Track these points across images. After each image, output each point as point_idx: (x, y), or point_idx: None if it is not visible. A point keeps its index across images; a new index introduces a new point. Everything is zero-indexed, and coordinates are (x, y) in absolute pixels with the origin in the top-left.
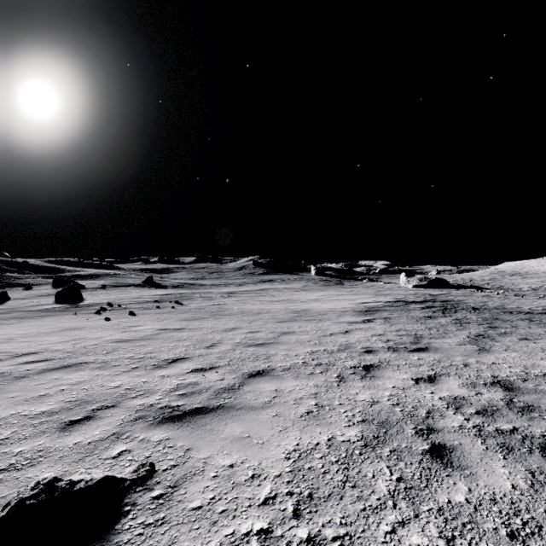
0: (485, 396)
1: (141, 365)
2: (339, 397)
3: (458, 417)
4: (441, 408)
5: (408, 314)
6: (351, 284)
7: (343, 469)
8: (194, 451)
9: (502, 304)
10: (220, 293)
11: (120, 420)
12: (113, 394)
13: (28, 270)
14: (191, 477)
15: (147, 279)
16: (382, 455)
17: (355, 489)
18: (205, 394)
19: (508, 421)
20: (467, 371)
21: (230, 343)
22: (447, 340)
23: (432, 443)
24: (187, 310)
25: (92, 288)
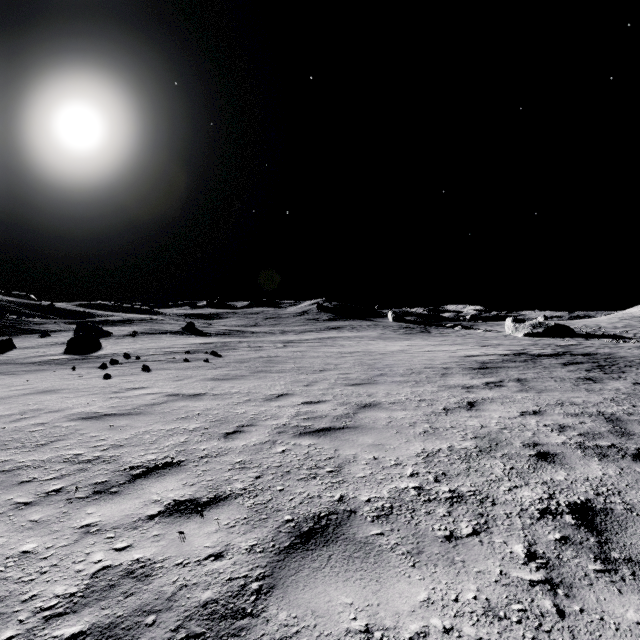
0: None
1: (71, 484)
2: None
3: None
4: None
5: (549, 373)
6: (441, 332)
7: None
8: None
9: None
10: (273, 342)
11: None
12: None
13: (53, 314)
14: None
15: (187, 325)
16: None
17: None
18: None
19: None
20: None
21: (270, 426)
22: None
23: None
24: (223, 365)
25: (119, 336)
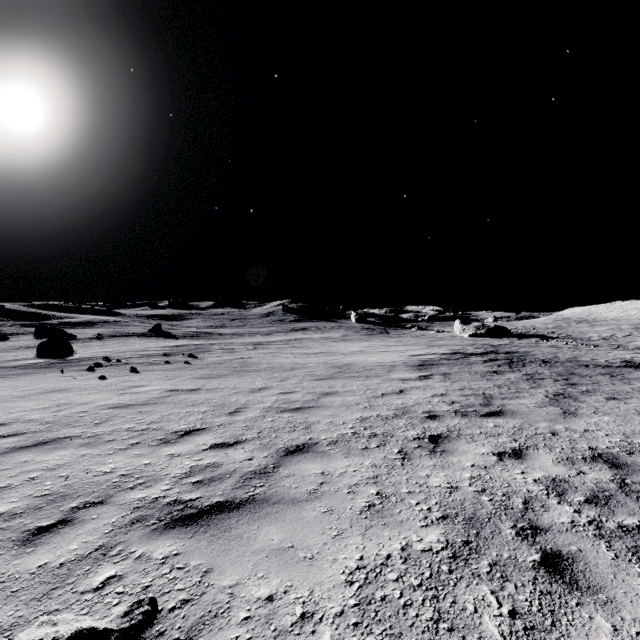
0: (589, 476)
1: (143, 440)
2: (406, 481)
3: (565, 508)
4: (540, 495)
5: (469, 368)
6: (398, 333)
7: (431, 599)
8: (216, 574)
9: (575, 355)
10: (244, 345)
11: (110, 524)
12: (103, 484)
13: (4, 316)
14: (211, 621)
15: (154, 327)
16: (480, 572)
17: (454, 633)
18: (228, 481)
19: (630, 512)
20: (557, 442)
21: (259, 408)
22: (523, 401)
23: (542, 550)
24: (203, 366)
25: (85, 339)
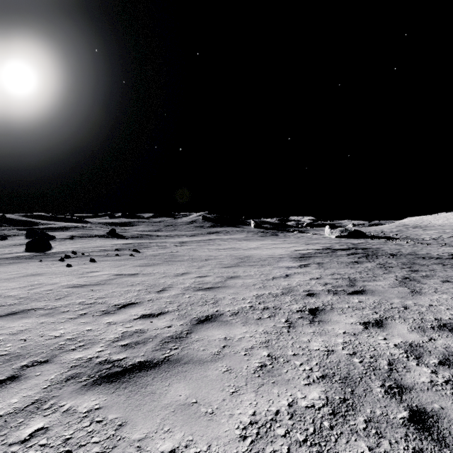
0: (439, 342)
1: (89, 311)
2: (291, 345)
3: (424, 369)
4: (401, 357)
5: (337, 259)
6: (285, 235)
7: None
8: (128, 428)
9: (414, 250)
10: (173, 243)
11: (49, 380)
12: (51, 346)
13: (5, 223)
14: None
15: (110, 231)
16: (357, 428)
17: None
18: (150, 344)
19: None
20: (409, 314)
21: (180, 287)
22: (379, 283)
23: (409, 407)
24: (143, 257)
25: (61, 239)
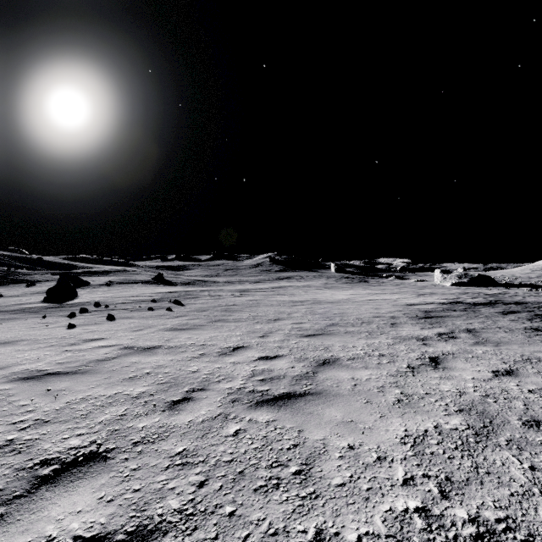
0: None
1: None
2: None
3: None
4: None
5: (494, 323)
6: (377, 282)
7: None
8: None
9: None
10: (231, 291)
11: None
12: None
13: (41, 266)
14: None
15: (157, 275)
16: None
17: None
18: None
19: None
20: None
21: (223, 391)
22: None
23: None
24: (183, 314)
25: (96, 285)
